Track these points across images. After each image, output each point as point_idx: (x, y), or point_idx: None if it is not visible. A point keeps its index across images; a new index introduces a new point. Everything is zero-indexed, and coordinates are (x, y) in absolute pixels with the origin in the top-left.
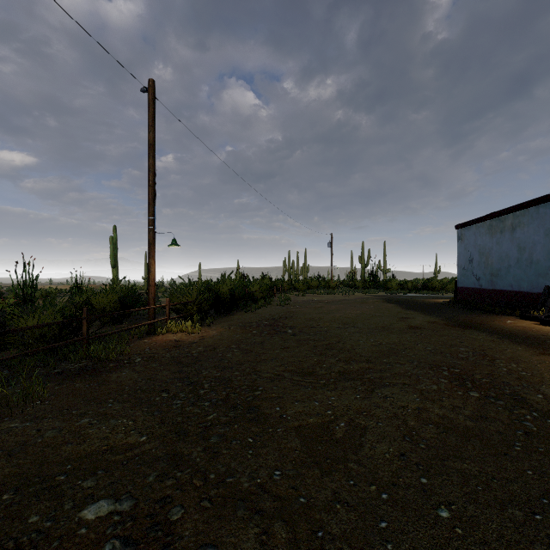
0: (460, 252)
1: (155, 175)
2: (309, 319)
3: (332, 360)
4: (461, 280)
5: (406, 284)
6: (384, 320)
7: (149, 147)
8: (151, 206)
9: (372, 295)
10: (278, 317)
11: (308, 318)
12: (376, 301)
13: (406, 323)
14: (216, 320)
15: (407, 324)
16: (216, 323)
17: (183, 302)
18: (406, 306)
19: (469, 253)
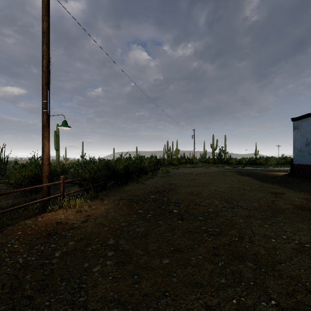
0: (296, 138)
1: (48, 62)
2: (189, 193)
3: (269, 310)
4: (298, 159)
5: (242, 161)
6: (259, 195)
7: (42, 35)
8: (44, 90)
9: (221, 168)
10: (162, 189)
11: (188, 191)
12: (233, 174)
13: (286, 201)
14: (112, 192)
15: (290, 203)
16: (110, 195)
17: (80, 179)
18: (259, 178)
19: (306, 138)
